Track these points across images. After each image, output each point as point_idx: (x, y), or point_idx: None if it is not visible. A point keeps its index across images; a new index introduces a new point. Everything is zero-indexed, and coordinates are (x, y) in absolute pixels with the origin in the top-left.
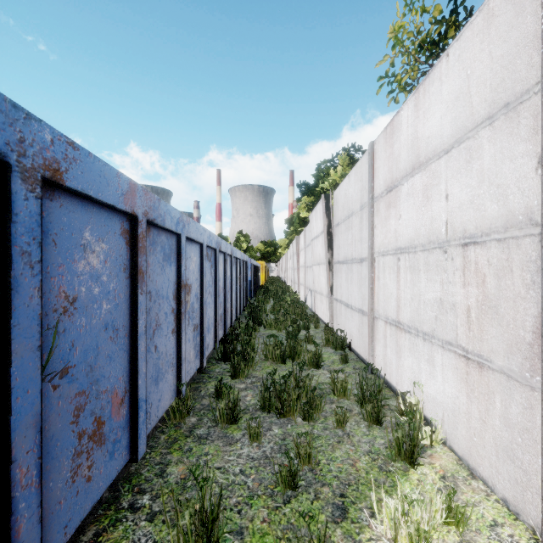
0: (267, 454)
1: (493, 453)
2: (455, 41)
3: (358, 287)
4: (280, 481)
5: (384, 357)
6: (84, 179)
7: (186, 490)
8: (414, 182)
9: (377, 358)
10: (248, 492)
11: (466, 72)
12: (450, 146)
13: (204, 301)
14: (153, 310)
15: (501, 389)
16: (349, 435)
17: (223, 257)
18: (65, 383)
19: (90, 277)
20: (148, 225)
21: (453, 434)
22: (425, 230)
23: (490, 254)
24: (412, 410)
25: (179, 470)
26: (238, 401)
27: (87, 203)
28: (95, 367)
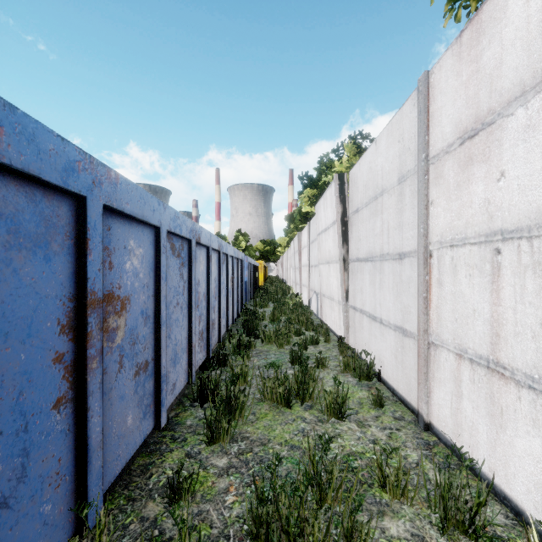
0: None
1: None
2: None
3: (394, 294)
4: None
5: (456, 413)
6: None
7: None
8: None
9: (438, 409)
10: None
11: None
12: None
13: (161, 321)
14: None
15: None
16: None
17: (206, 252)
18: None
19: None
20: None
21: None
22: None
23: None
24: None
25: None
26: None
27: None
28: None
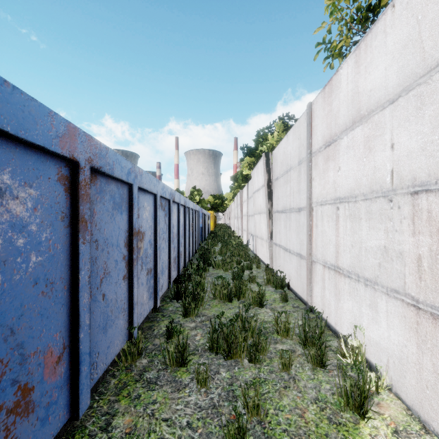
0: (215, 402)
1: None
2: None
3: (296, 233)
4: None
5: (323, 298)
6: None
7: None
8: (354, 135)
9: (316, 298)
10: None
11: (416, 18)
12: (397, 95)
13: (157, 247)
14: (100, 259)
15: None
16: (295, 379)
17: (177, 207)
18: None
19: (10, 226)
20: (95, 173)
21: (400, 382)
22: (367, 180)
23: None
24: (354, 352)
25: (125, 422)
26: (187, 345)
27: (6, 141)
28: (18, 329)
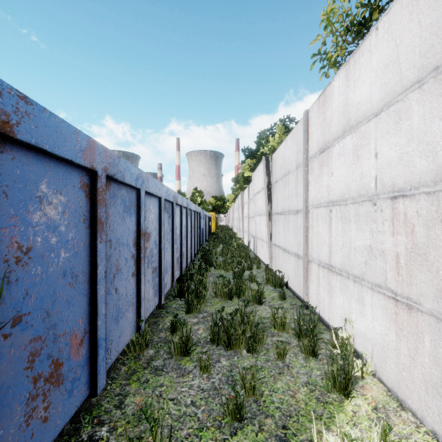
0: (216, 385)
1: (422, 388)
2: (384, 15)
3: (294, 234)
4: (227, 414)
5: (317, 295)
6: (38, 133)
7: (141, 422)
8: (345, 143)
9: (311, 296)
10: (198, 424)
11: (395, 42)
12: (380, 109)
13: (162, 247)
14: (113, 257)
15: (430, 329)
16: (289, 367)
17: (179, 209)
18: (18, 331)
19: (46, 227)
20: (109, 180)
21: (382, 367)
22: (355, 185)
23: (419, 206)
24: (344, 343)
25: (136, 401)
26: (191, 336)
27: (44, 157)
28: (52, 313)
